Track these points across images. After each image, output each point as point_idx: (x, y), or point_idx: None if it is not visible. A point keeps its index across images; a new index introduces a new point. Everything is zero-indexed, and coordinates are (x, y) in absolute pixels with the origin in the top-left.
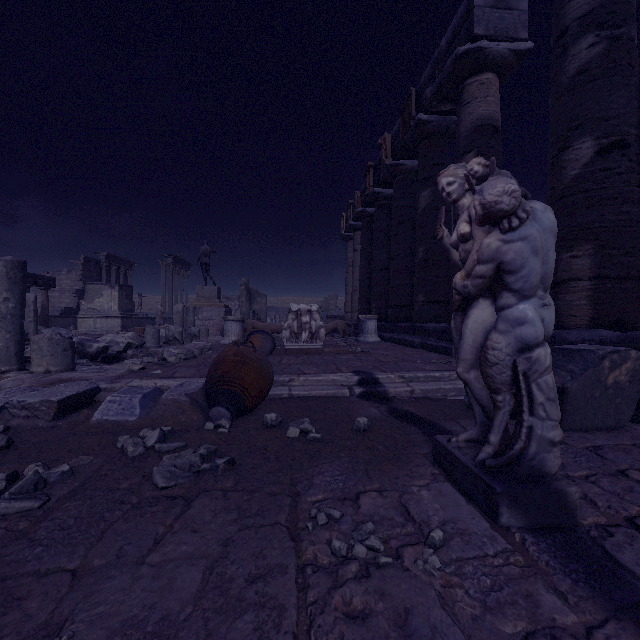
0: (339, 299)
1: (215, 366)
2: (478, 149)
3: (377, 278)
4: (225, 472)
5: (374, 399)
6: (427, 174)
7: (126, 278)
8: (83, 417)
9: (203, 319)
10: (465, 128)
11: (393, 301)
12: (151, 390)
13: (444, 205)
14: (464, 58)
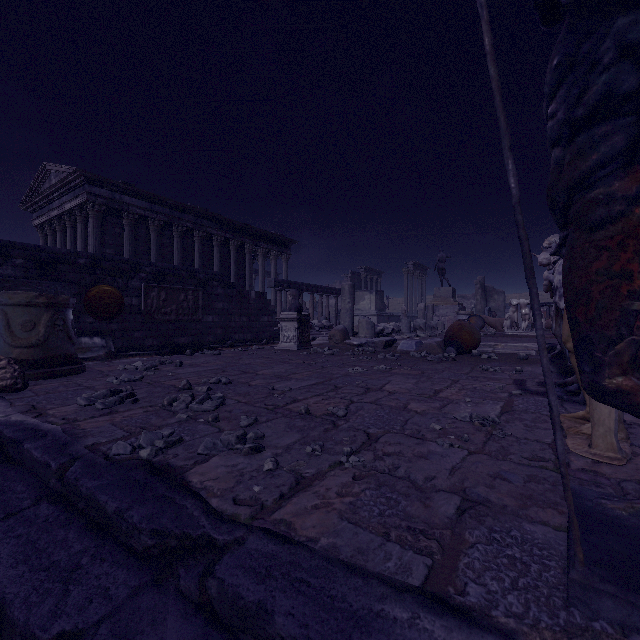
0: None
1: (448, 330)
2: None
3: None
4: (452, 361)
5: None
6: None
7: (377, 285)
8: (393, 349)
9: (439, 315)
10: None
11: None
12: (418, 341)
13: None
14: None
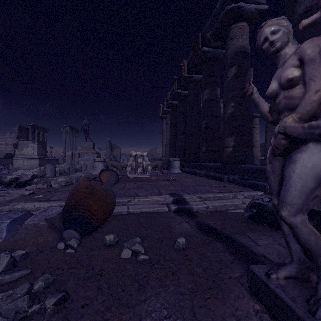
0: (158, 150)
1: (71, 196)
2: (238, 64)
3: (179, 138)
4: (53, 315)
5: (184, 214)
6: (207, 81)
7: (43, 138)
8: None
9: (84, 160)
10: (230, 53)
11: (188, 150)
12: (21, 215)
13: (216, 98)
14: (230, 12)
